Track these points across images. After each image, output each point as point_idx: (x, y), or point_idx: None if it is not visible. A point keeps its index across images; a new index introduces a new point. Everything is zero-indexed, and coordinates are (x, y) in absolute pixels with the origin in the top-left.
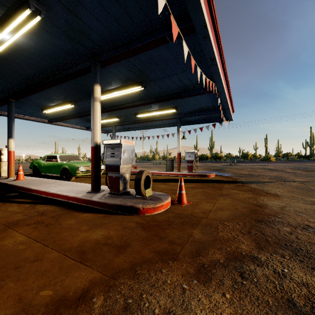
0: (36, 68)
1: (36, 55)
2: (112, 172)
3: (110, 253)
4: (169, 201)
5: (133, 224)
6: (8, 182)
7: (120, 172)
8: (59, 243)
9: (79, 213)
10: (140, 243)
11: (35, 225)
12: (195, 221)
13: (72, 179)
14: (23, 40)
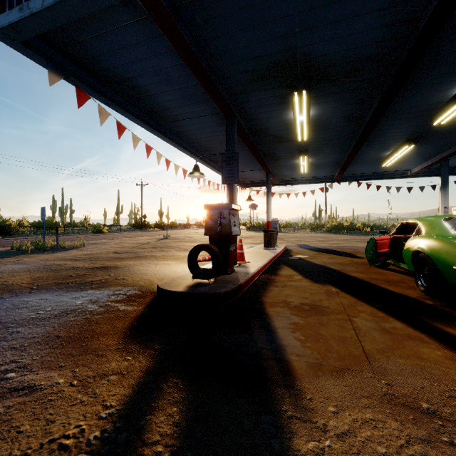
0: None
1: None
2: None
3: None
4: None
5: None
6: None
7: None
8: None
9: None
10: None
11: None
12: None
13: None
14: None
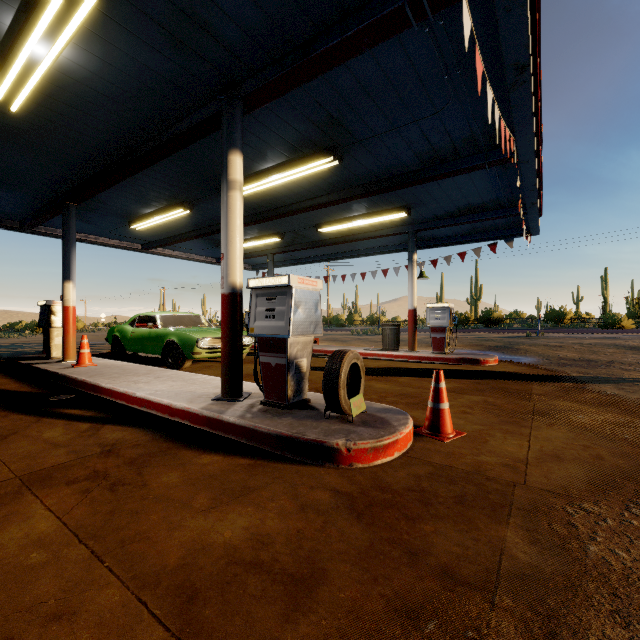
0: (110, 127)
1: (106, 95)
2: (269, 354)
3: (267, 605)
4: (410, 430)
5: (326, 496)
6: (60, 370)
7: (287, 353)
8: (131, 552)
9: (192, 452)
10: (353, 568)
11: (87, 483)
12: (495, 496)
13: (185, 366)
14: (76, 59)
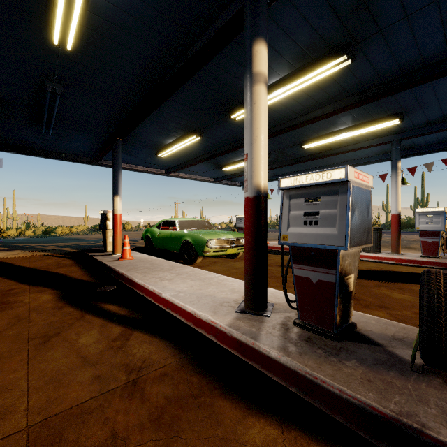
0: (141, 58)
1: (137, 18)
2: (308, 267)
3: None
4: None
5: None
6: (109, 262)
7: (338, 269)
8: None
9: (232, 408)
10: None
11: None
12: None
13: (197, 261)
14: None
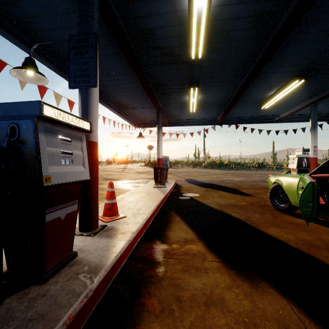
0: None
1: None
2: None
3: None
4: None
5: None
6: None
7: None
8: None
9: None
10: None
11: None
12: None
13: None
14: None
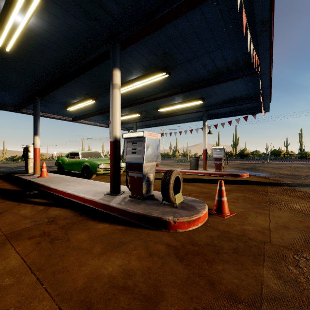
0: (55, 59)
1: (52, 42)
2: (133, 171)
3: None
4: (206, 211)
5: (163, 248)
6: (32, 179)
7: (143, 171)
8: (58, 279)
9: (94, 222)
10: (179, 291)
11: (39, 238)
12: (255, 249)
13: (92, 177)
14: (37, 23)
